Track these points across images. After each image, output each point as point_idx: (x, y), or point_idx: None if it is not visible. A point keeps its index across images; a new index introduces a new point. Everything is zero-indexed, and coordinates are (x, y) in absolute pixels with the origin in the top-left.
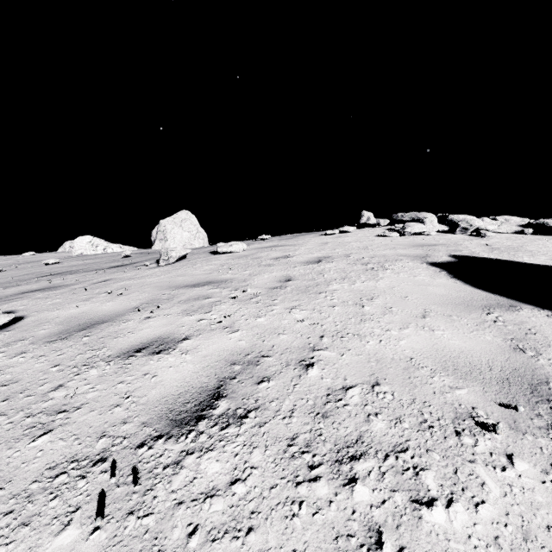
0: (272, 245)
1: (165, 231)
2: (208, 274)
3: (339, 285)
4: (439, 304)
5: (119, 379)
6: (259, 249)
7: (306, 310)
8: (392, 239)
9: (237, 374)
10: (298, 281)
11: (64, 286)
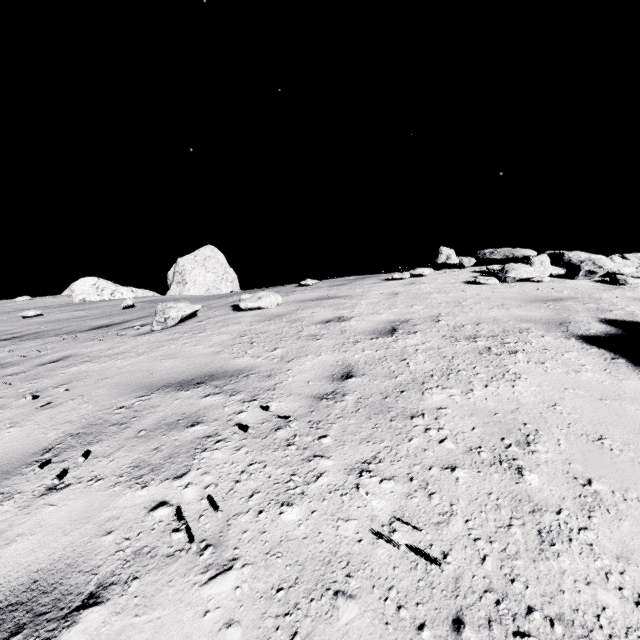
0: (319, 296)
1: (183, 272)
2: (213, 355)
3: (444, 394)
4: None
5: None
6: (300, 303)
7: (393, 478)
8: (491, 288)
9: None
10: (365, 379)
11: None
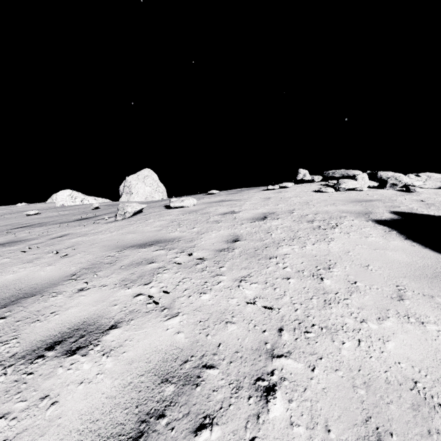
0: (220, 200)
1: (130, 186)
2: (157, 231)
3: (289, 248)
4: (410, 278)
5: (4, 408)
6: (208, 204)
7: (257, 283)
8: (329, 194)
9: (167, 406)
10: (246, 242)
11: (24, 241)
